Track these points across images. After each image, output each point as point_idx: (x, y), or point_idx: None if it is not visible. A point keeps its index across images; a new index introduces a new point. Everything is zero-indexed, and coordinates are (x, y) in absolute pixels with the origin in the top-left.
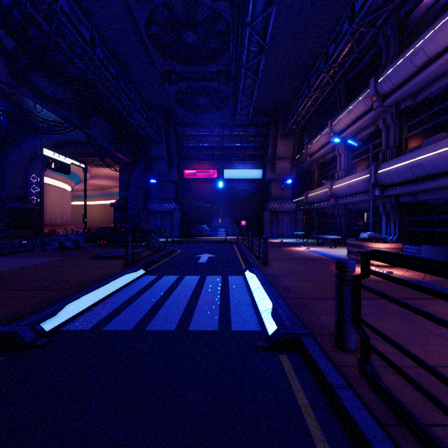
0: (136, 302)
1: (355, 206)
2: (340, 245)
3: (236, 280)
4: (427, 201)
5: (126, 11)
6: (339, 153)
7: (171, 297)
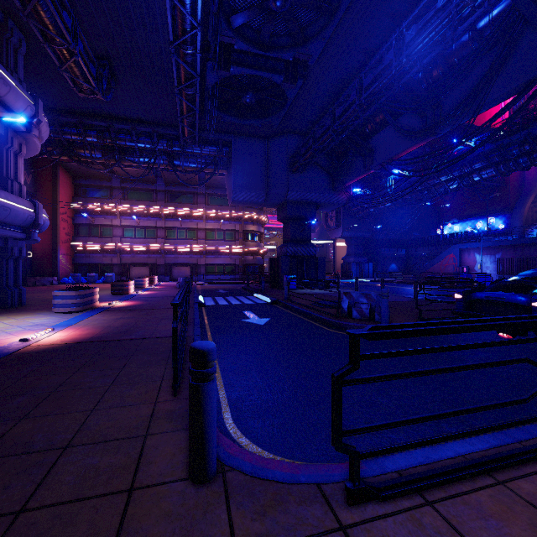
0: (245, 298)
1: None
2: None
3: (210, 303)
4: None
5: (352, 5)
6: None
7: (235, 299)
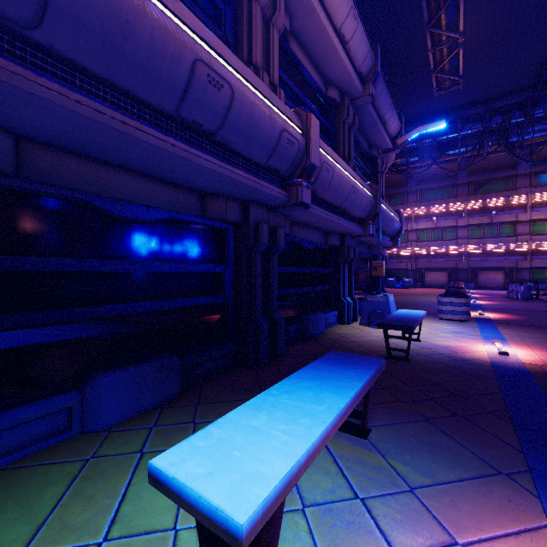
0: None
1: (292, 230)
2: (325, 348)
3: None
4: (358, 254)
5: None
6: (265, 2)
7: None
